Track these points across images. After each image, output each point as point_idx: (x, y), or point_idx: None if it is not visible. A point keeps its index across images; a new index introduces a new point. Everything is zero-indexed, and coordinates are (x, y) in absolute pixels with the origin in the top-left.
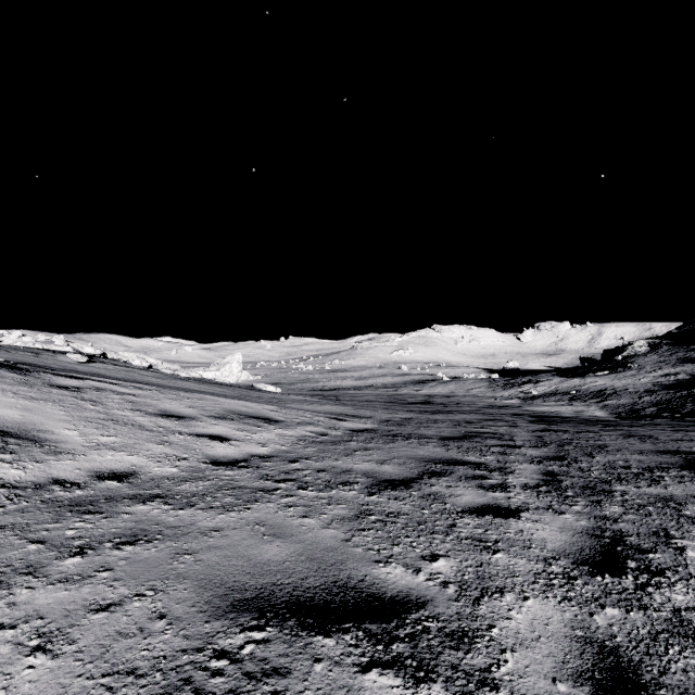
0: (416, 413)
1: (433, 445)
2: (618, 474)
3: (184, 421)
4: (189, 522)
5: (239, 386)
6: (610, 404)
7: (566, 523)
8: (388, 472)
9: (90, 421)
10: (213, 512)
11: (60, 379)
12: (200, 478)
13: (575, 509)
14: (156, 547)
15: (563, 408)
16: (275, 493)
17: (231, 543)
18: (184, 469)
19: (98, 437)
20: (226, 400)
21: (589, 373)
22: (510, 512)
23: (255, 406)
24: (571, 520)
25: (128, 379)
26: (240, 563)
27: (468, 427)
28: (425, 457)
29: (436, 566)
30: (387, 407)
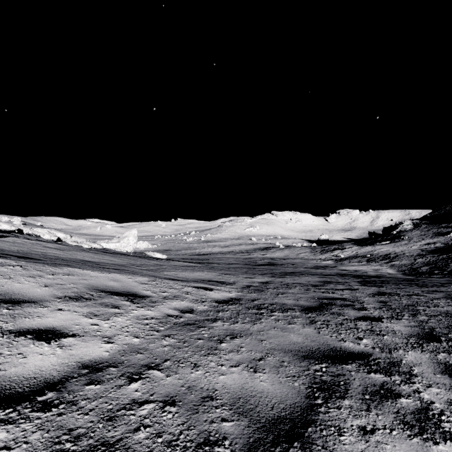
0: (269, 276)
1: (301, 323)
2: None
3: (17, 309)
4: None
5: (133, 254)
6: (396, 264)
7: None
8: (266, 395)
9: None
10: None
11: None
12: None
13: None
14: None
15: (365, 267)
16: None
17: None
18: None
19: None
20: (97, 273)
21: (375, 242)
22: None
23: (126, 279)
24: None
25: (19, 252)
26: None
27: (317, 292)
28: (301, 348)
29: None
30: (245, 271)
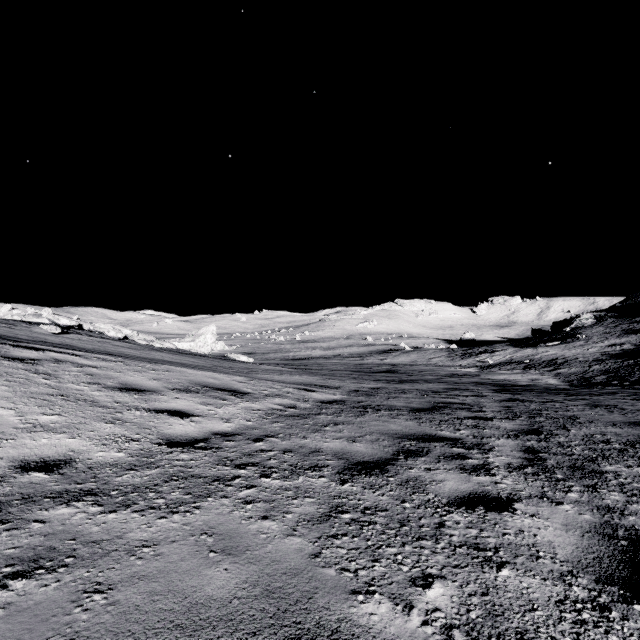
0: (383, 382)
1: (405, 418)
2: (601, 450)
3: (144, 395)
4: (117, 534)
5: (213, 356)
6: (562, 372)
7: (568, 518)
8: (360, 452)
9: (34, 398)
10: (152, 514)
11: (17, 351)
12: (148, 464)
13: (571, 498)
14: (59, 581)
15: (518, 377)
16: (232, 483)
17: (165, 568)
18: (132, 453)
19: (37, 416)
20: (194, 371)
21: (540, 343)
22: (502, 502)
23: (223, 378)
24: (573, 513)
25: (98, 350)
26: (169, 605)
27: (436, 397)
28: (398, 433)
29: (431, 596)
30: (354, 377)
